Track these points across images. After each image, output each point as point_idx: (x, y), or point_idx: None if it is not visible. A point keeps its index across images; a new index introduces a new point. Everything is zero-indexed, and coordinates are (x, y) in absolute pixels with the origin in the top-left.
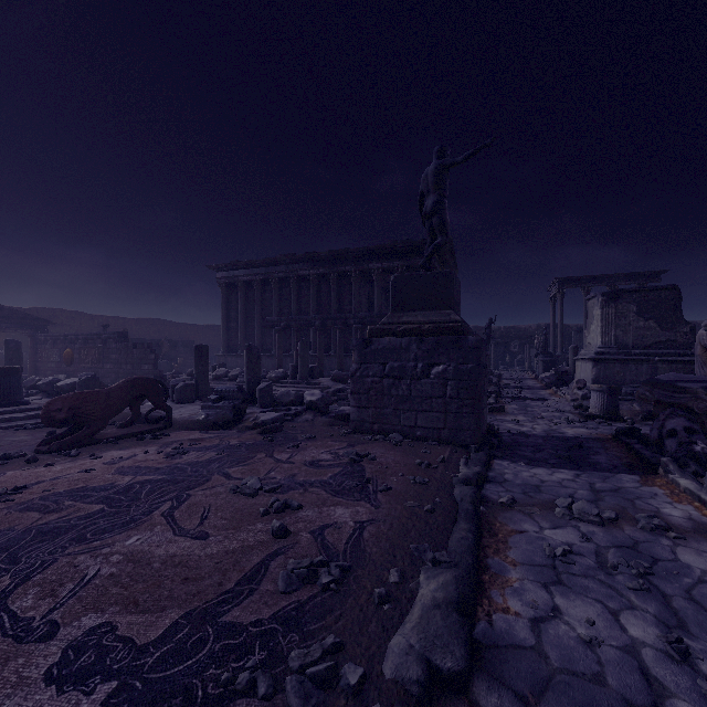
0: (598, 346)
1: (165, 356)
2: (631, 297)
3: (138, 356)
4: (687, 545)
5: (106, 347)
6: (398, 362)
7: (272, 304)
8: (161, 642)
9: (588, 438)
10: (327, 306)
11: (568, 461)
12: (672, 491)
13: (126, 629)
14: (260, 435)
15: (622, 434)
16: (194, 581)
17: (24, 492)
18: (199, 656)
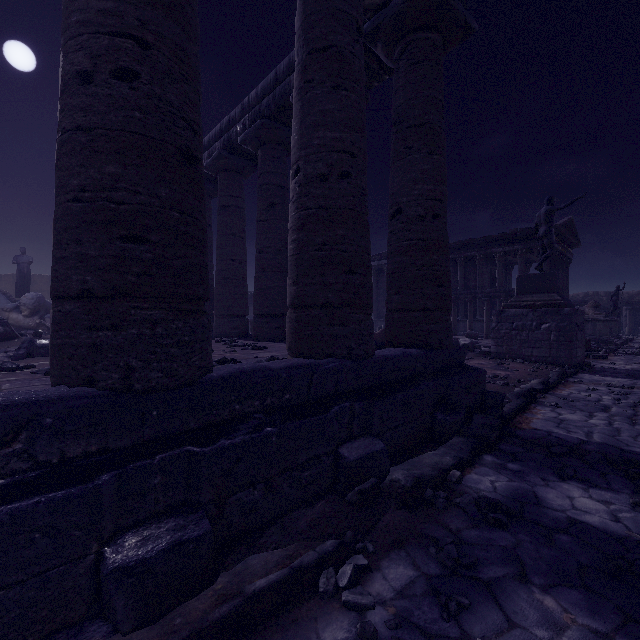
0: None
1: None
2: None
3: None
4: None
5: None
6: (520, 322)
7: None
8: None
9: None
10: (455, 283)
11: (632, 377)
12: None
13: None
14: None
15: None
16: None
17: None
18: None
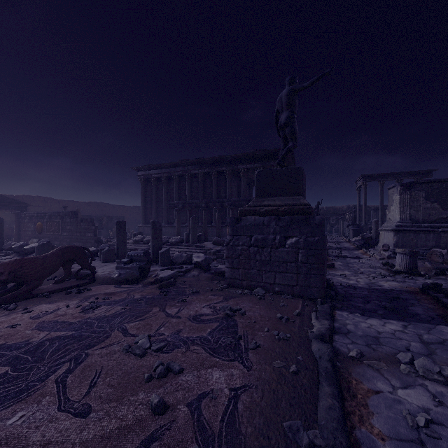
0: (397, 221)
1: (104, 226)
2: (421, 187)
3: (84, 227)
4: None
5: (63, 221)
6: (261, 235)
7: (174, 192)
8: None
9: (401, 290)
10: (210, 194)
11: (393, 312)
12: None
13: None
14: (158, 290)
15: (429, 289)
16: None
17: None
18: None
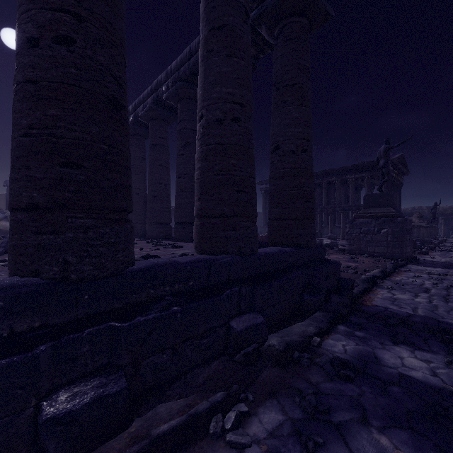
0: None
1: None
2: None
3: None
4: None
5: None
6: (366, 228)
7: None
8: None
9: None
10: (320, 200)
11: (445, 267)
12: None
13: None
14: None
15: None
16: None
17: None
18: None
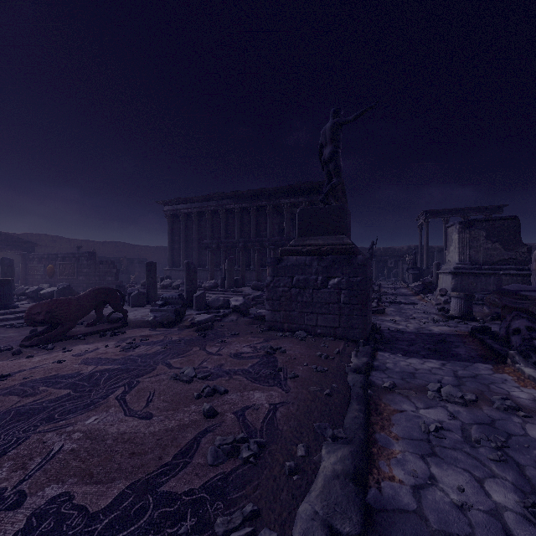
0: (456, 262)
1: (124, 270)
2: (481, 225)
3: (104, 270)
4: (534, 422)
5: (79, 263)
6: (303, 276)
7: (206, 230)
8: (110, 510)
9: (450, 334)
10: (248, 232)
11: (435, 352)
12: (518, 377)
13: (81, 498)
14: (195, 332)
15: (477, 331)
16: (139, 455)
17: (8, 379)
18: (140, 523)
